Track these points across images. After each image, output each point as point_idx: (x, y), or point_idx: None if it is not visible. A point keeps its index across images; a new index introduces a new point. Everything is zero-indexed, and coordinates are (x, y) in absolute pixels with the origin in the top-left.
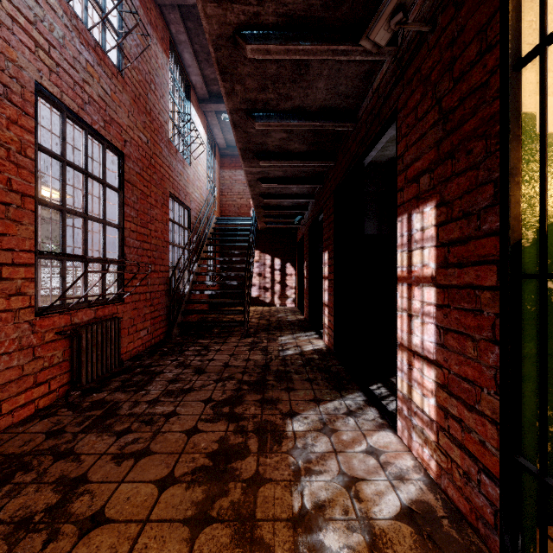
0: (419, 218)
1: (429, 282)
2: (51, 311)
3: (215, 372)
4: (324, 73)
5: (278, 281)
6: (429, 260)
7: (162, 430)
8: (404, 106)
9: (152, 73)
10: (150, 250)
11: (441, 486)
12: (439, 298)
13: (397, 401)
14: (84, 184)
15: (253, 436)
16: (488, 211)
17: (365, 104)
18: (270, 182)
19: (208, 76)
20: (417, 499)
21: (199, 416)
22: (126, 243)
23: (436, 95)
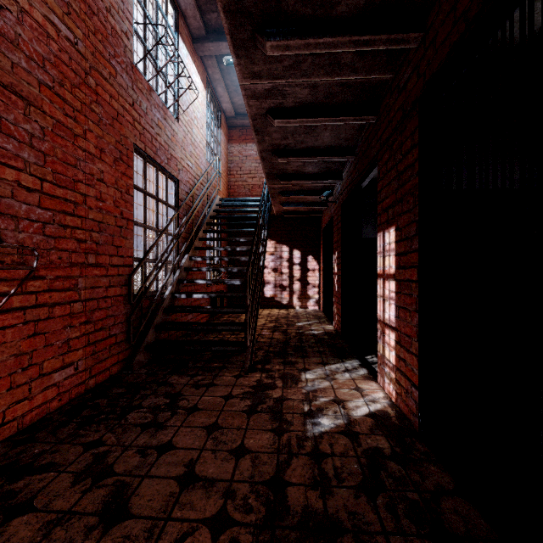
0: None
1: None
2: None
3: (148, 518)
4: None
5: (298, 277)
6: None
7: None
8: None
9: None
10: (85, 229)
11: None
12: None
13: None
14: None
15: None
16: None
17: None
18: (287, 116)
19: None
20: None
21: None
22: (3, 208)
23: None
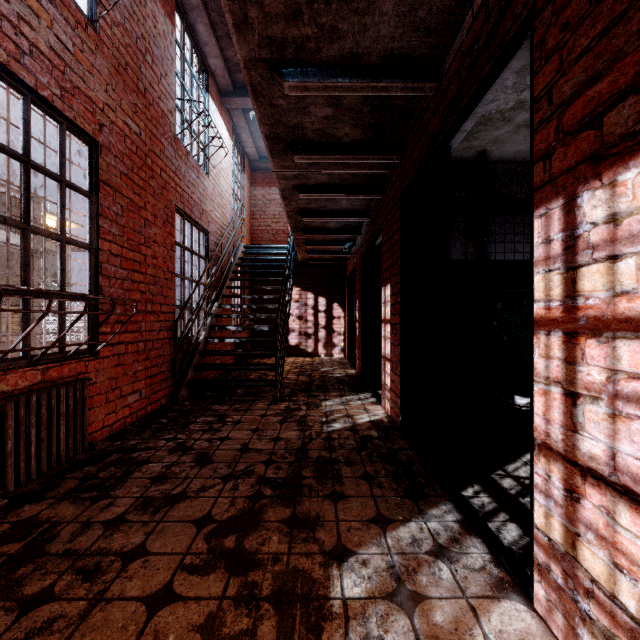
0: (602, 197)
1: (639, 329)
2: None
3: (226, 462)
4: None
5: (323, 325)
6: (636, 282)
7: (106, 595)
8: None
9: (148, 39)
10: (145, 282)
11: None
12: None
13: (535, 547)
14: (22, 178)
15: (269, 614)
16: None
17: (456, 43)
18: (310, 192)
19: (231, 59)
20: None
21: (181, 557)
22: (103, 271)
23: None
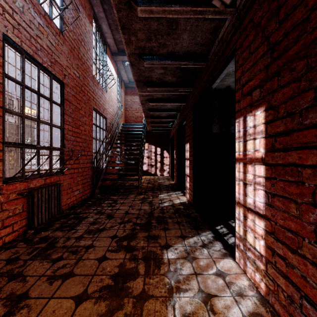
0: (252, 119)
1: (260, 161)
2: (14, 180)
3: (119, 217)
4: (187, 29)
5: (159, 161)
6: (259, 147)
7: (82, 258)
8: (241, 46)
9: (82, 35)
10: (81, 142)
11: (269, 301)
12: (267, 173)
13: (236, 239)
14: (37, 100)
15: (142, 262)
16: (309, 110)
17: (213, 49)
18: (153, 101)
19: (117, 39)
20: (254, 312)
21: (107, 247)
22: (65, 137)
23: (265, 34)
